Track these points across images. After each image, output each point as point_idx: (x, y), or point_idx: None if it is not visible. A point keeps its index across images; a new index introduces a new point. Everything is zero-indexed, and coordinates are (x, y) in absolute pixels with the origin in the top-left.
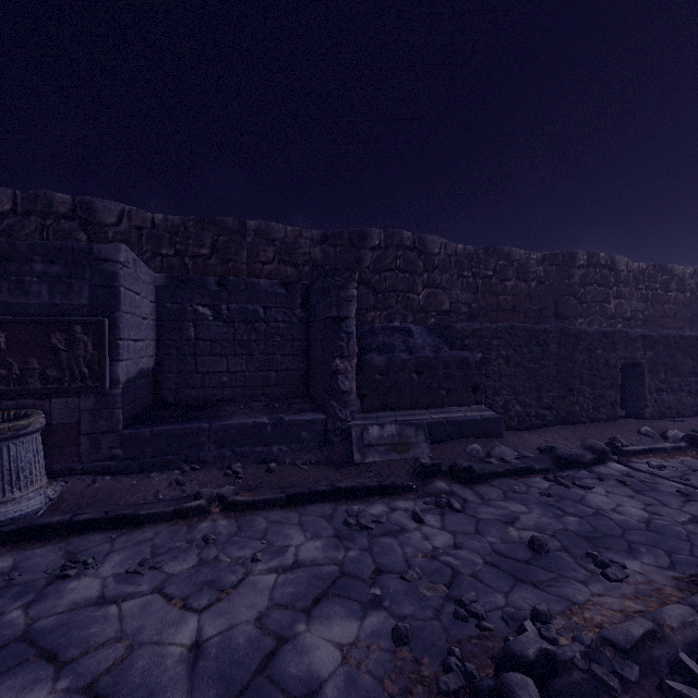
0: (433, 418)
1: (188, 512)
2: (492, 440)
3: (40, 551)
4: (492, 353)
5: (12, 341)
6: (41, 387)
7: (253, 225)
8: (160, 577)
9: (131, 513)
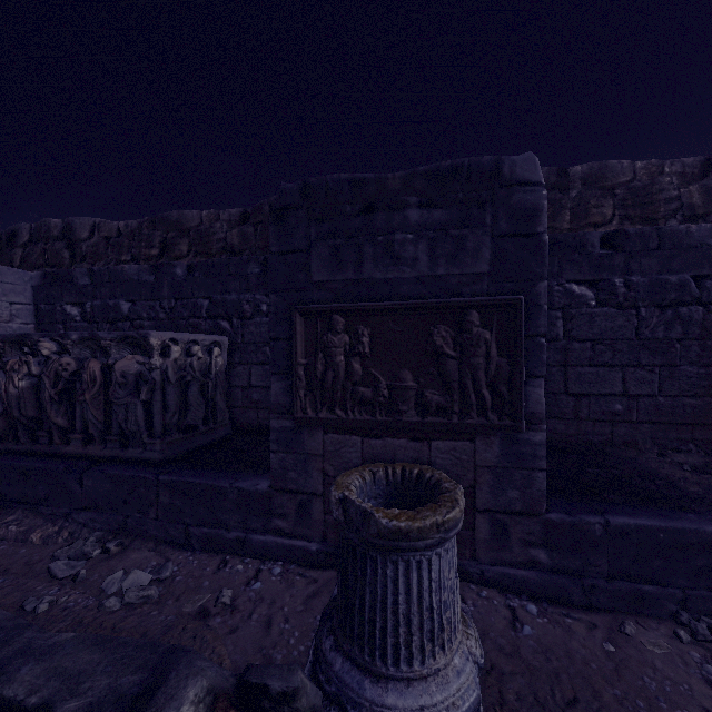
0: None
1: None
2: None
3: None
4: None
5: (377, 342)
6: (418, 420)
7: (579, 171)
8: None
9: None
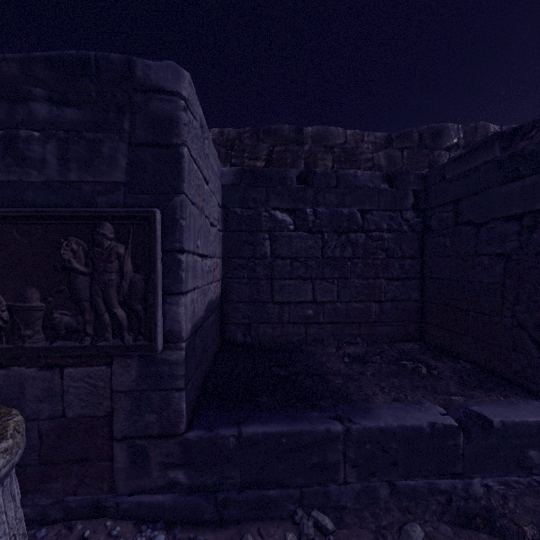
0: None
1: None
2: None
3: None
4: None
5: None
6: (45, 346)
7: (310, 131)
8: None
9: None
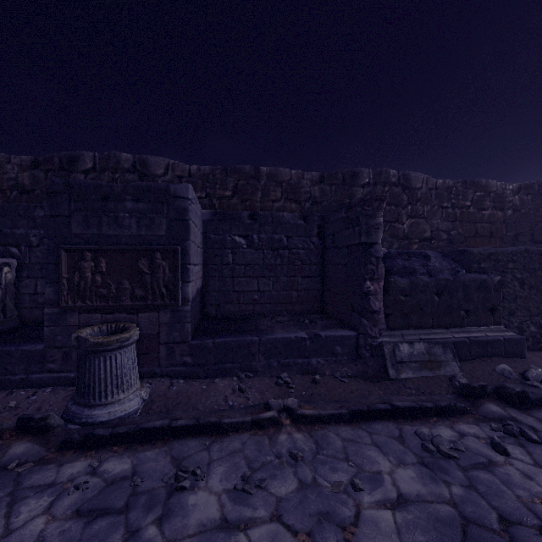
0: (455, 337)
1: (263, 422)
2: (515, 360)
3: (150, 454)
4: (507, 276)
5: (110, 266)
6: (131, 304)
7: (265, 170)
8: (271, 500)
9: (217, 421)
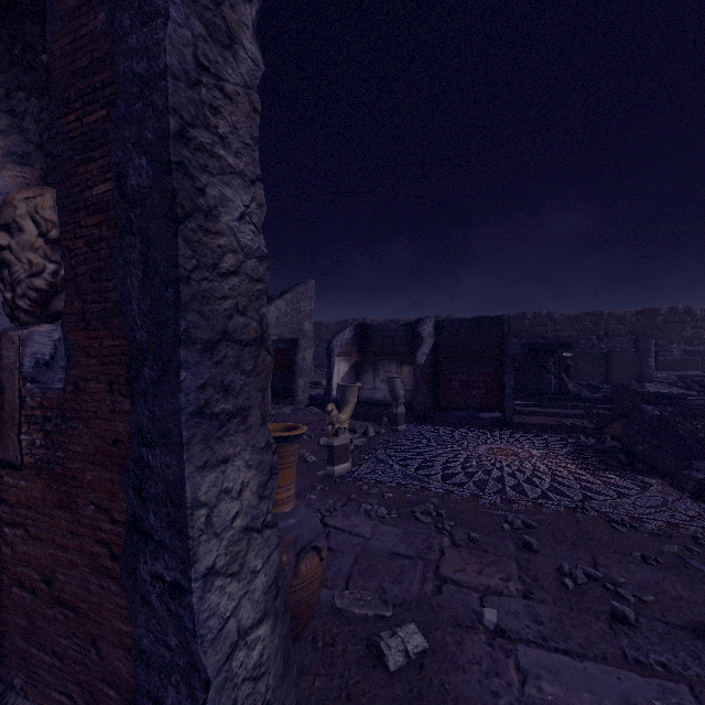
0: (679, 374)
1: None
2: None
3: None
4: (704, 357)
5: None
6: None
7: (606, 312)
8: None
9: None
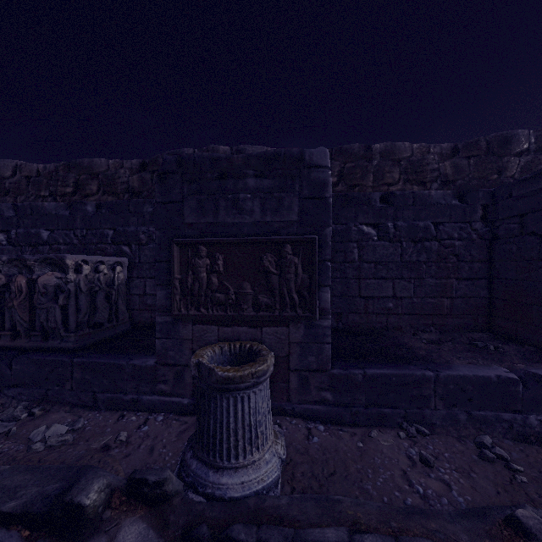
0: None
1: None
2: None
3: None
4: None
5: (228, 264)
6: (254, 314)
7: (378, 147)
8: None
9: None
